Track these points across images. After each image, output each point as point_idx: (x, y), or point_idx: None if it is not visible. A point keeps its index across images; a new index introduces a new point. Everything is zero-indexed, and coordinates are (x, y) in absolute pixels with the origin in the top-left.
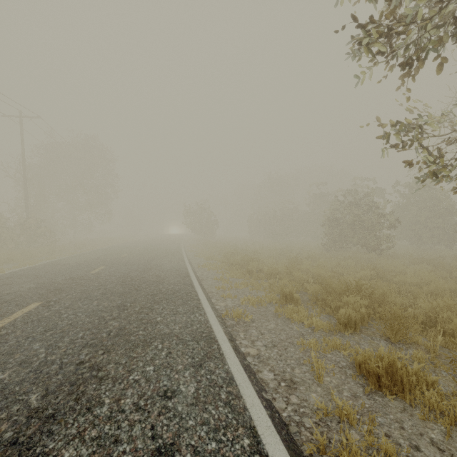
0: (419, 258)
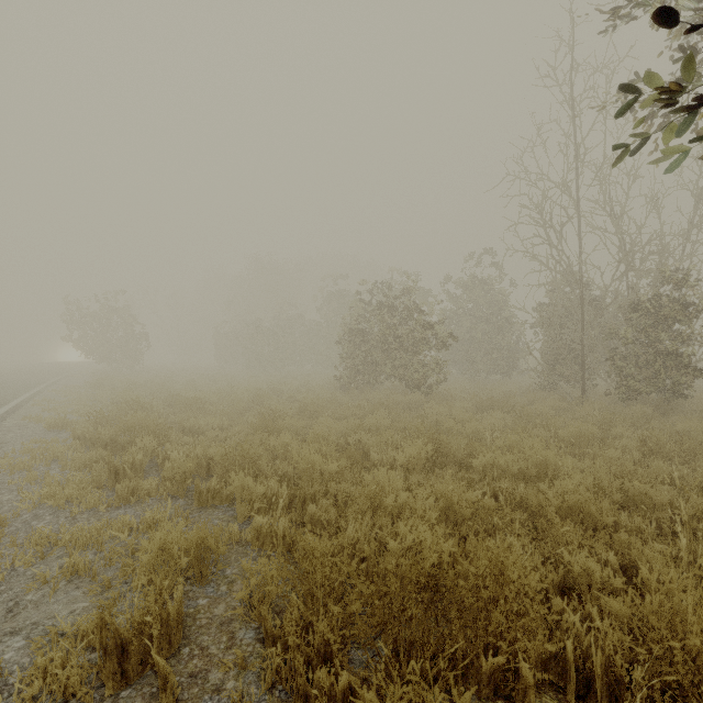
0: (487, 400)
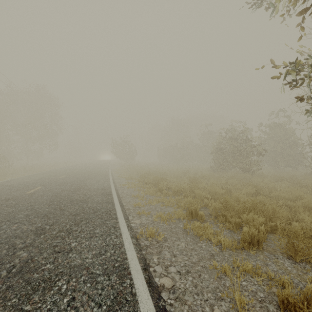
0: (281, 177)
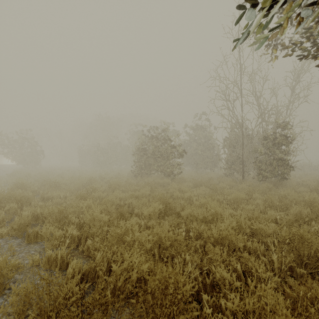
0: (199, 181)
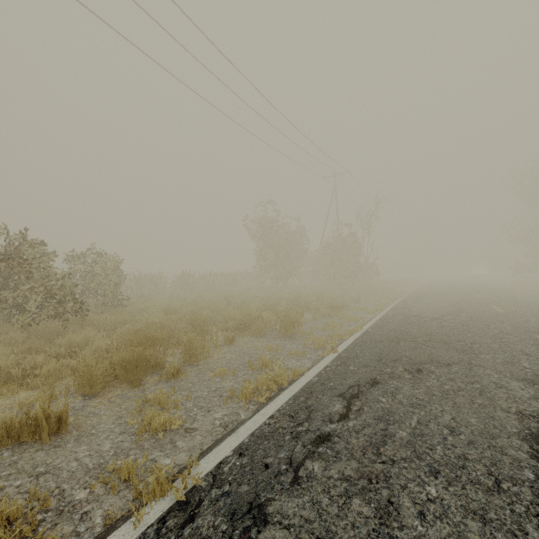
0: None
